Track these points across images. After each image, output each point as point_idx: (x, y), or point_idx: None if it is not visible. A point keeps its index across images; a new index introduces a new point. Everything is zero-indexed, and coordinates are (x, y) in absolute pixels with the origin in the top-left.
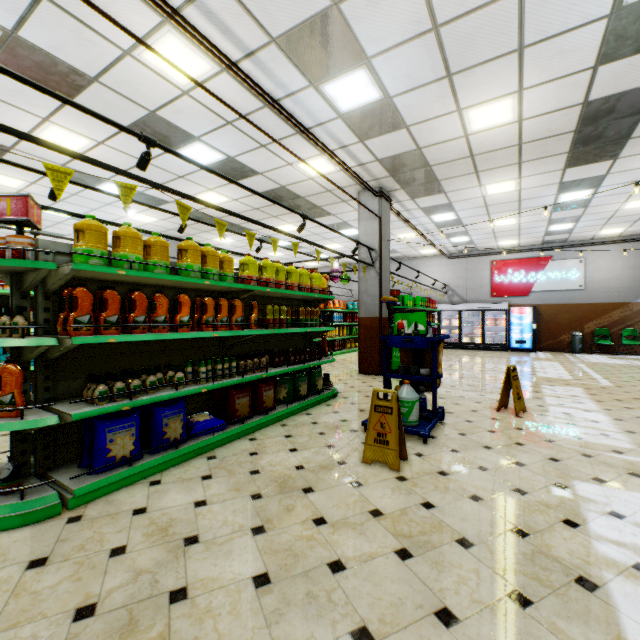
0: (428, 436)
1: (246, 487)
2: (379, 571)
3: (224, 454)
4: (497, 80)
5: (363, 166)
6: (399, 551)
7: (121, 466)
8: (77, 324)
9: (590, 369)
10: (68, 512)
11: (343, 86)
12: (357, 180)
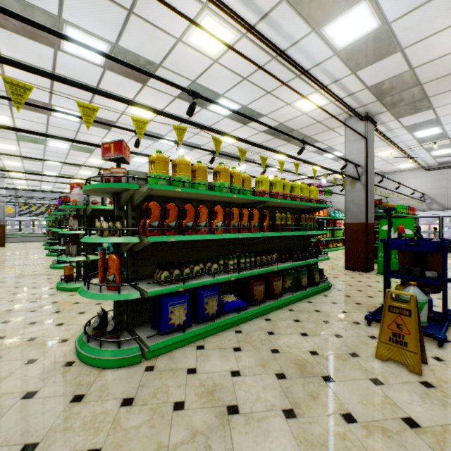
0: (445, 340)
1: (270, 364)
2: None
3: (247, 330)
4: None
5: (352, 95)
6: None
7: (177, 331)
8: (151, 227)
9: None
10: (145, 361)
11: (342, 24)
12: (346, 108)
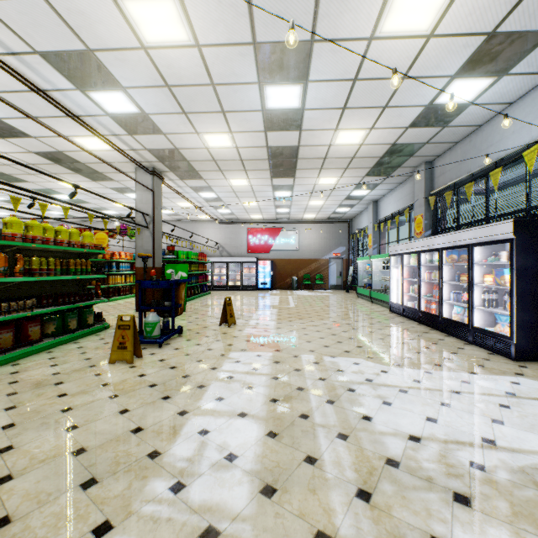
0: (162, 343)
1: (4, 391)
2: (95, 405)
3: None
4: (216, 123)
5: (136, 151)
6: (112, 396)
7: None
8: None
9: (292, 299)
10: None
11: (107, 97)
12: (131, 160)
